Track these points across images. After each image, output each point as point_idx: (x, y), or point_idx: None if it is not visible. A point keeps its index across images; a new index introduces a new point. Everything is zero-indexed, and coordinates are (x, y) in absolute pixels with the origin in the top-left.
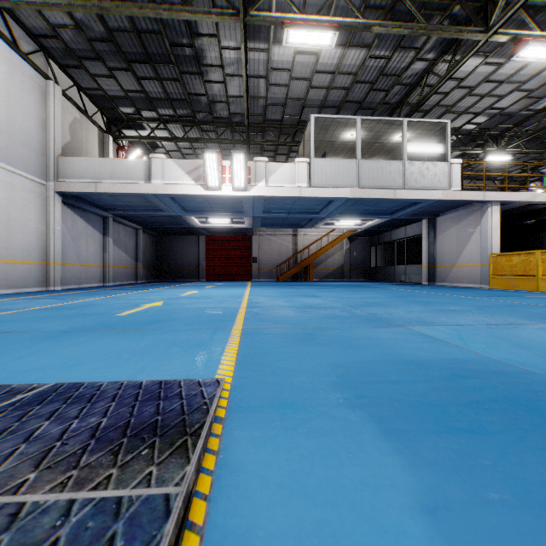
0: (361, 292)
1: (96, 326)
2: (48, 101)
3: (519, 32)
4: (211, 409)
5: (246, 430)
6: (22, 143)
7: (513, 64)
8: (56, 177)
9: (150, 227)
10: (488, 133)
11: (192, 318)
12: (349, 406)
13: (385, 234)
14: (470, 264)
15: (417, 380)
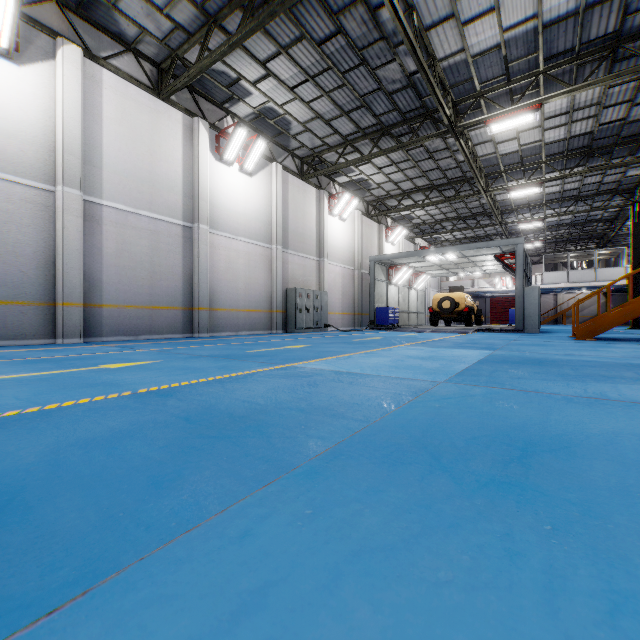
0: None
1: None
2: None
3: None
4: None
5: None
6: (435, 281)
7: None
8: (440, 288)
9: None
10: None
11: None
12: None
13: None
14: None
15: None
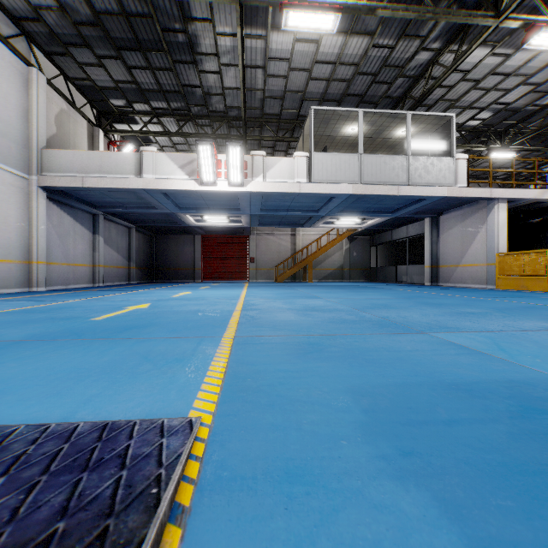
0: (364, 293)
1: (60, 333)
2: (31, 89)
3: (532, 18)
4: (163, 496)
5: (224, 543)
6: (1, 133)
7: (521, 55)
8: (40, 170)
9: (143, 226)
10: (492, 130)
11: (177, 323)
12: (395, 476)
13: (385, 233)
14: (475, 264)
15: (479, 419)
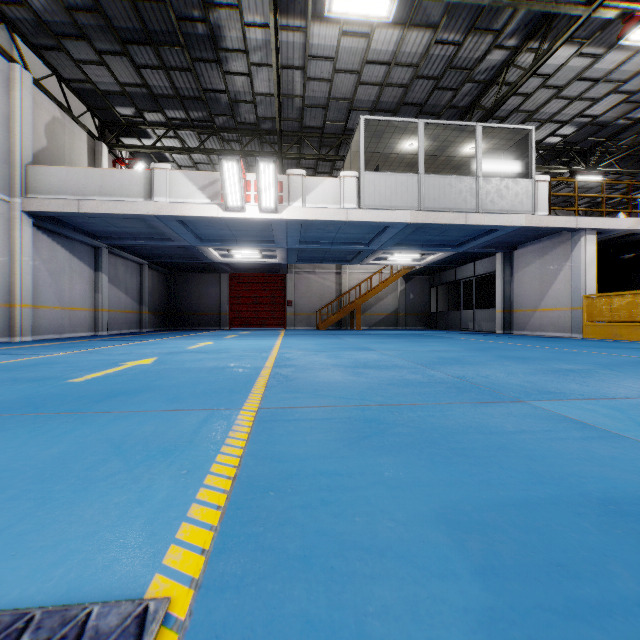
0: (426, 343)
1: (12, 404)
2: (13, 90)
3: (631, 7)
4: None
5: None
6: None
7: (613, 56)
8: (26, 191)
9: (158, 262)
10: (575, 148)
11: (183, 387)
12: None
13: (448, 272)
14: (557, 308)
15: None
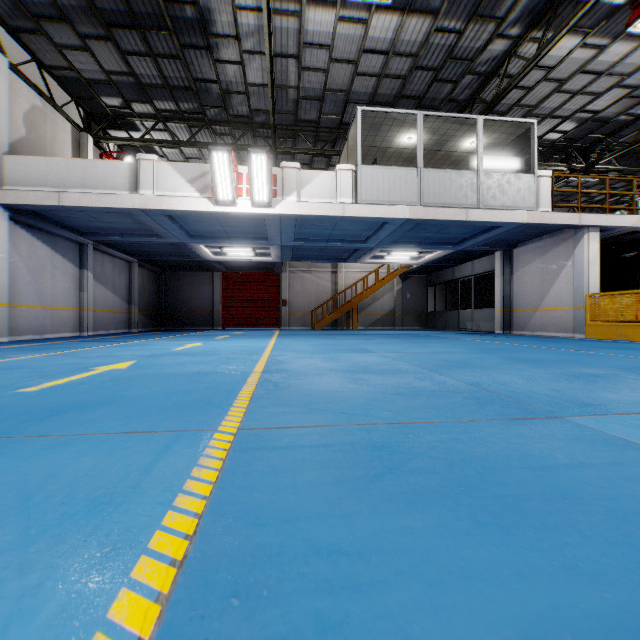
0: (426, 344)
1: None
2: None
3: None
4: None
5: None
6: None
7: (618, 48)
8: (2, 183)
9: (148, 259)
10: (574, 145)
11: (153, 398)
12: None
13: (446, 271)
14: (559, 308)
15: None
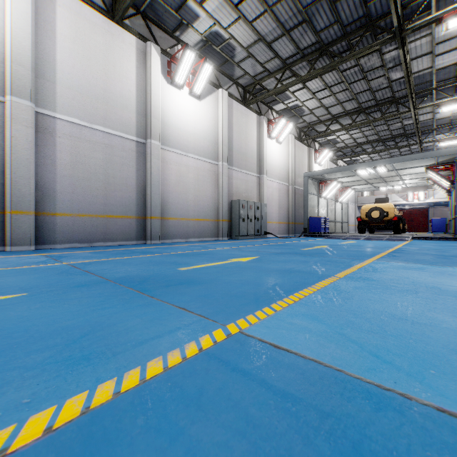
0: None
1: None
2: None
3: None
4: None
5: None
6: (353, 197)
7: None
8: (357, 202)
9: None
10: None
11: None
12: None
13: None
14: None
15: None
